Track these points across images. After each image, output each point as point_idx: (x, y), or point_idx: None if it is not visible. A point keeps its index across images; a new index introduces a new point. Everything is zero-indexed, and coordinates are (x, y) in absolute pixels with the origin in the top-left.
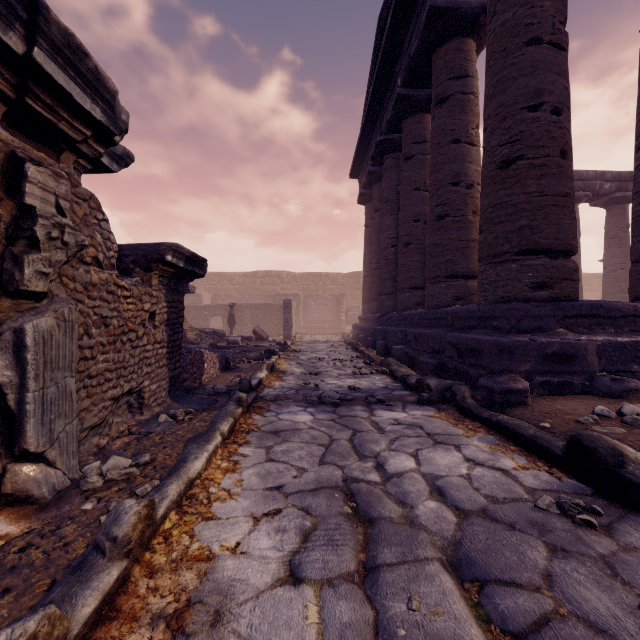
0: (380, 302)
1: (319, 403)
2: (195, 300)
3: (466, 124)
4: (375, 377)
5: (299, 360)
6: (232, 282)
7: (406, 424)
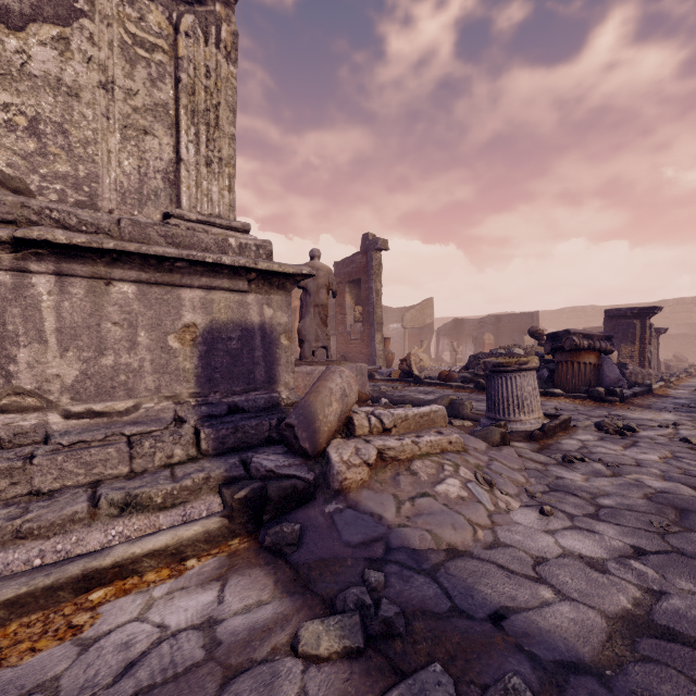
0: None
1: None
2: None
3: None
4: None
5: None
6: None
7: None
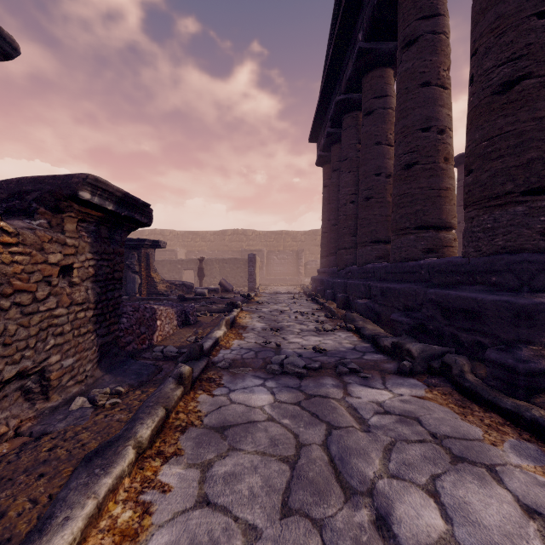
0: (339, 256)
1: (281, 373)
2: (171, 255)
3: (437, 65)
4: (340, 334)
5: (261, 313)
6: (204, 239)
7: (396, 413)
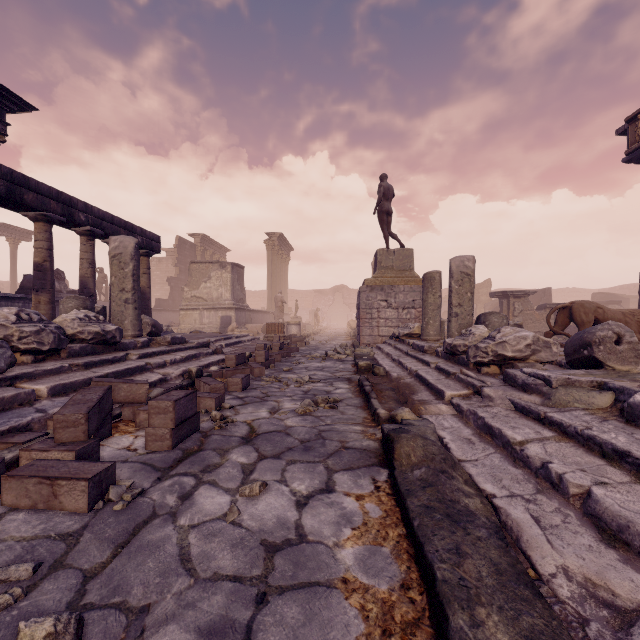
0: None
1: None
2: None
3: None
4: None
5: None
6: None
7: None
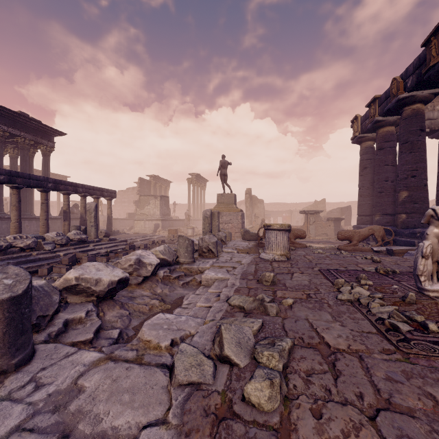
0: None
1: None
2: None
3: None
4: None
5: None
6: None
7: None
